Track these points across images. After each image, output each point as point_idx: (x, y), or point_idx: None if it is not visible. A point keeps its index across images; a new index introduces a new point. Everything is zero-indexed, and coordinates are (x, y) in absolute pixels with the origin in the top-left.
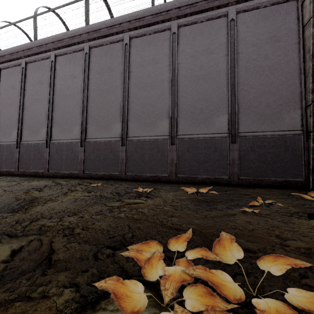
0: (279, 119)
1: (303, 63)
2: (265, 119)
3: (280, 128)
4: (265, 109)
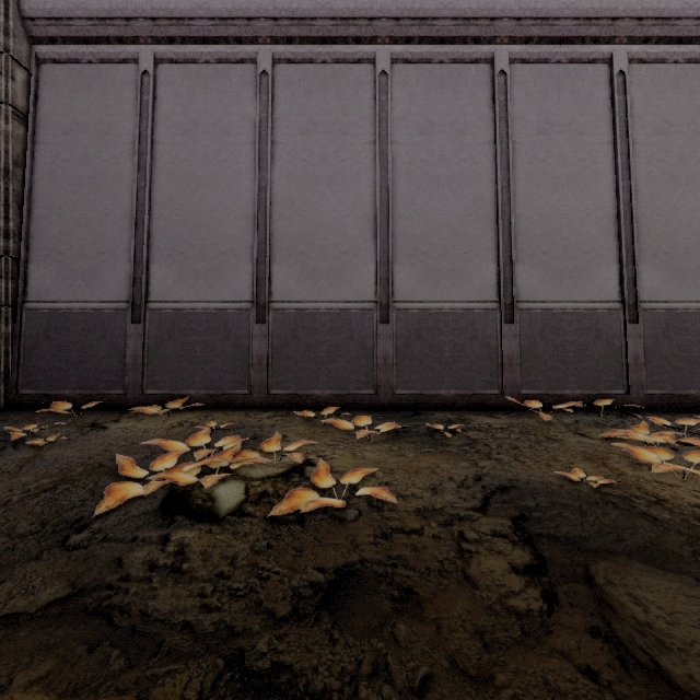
0: None
1: None
2: None
3: None
4: None
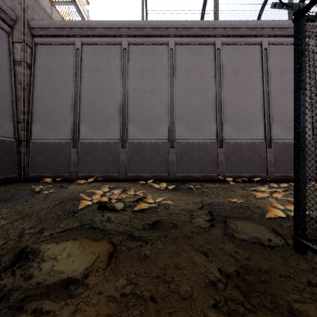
0: (0, 127)
1: (15, 88)
2: None
3: (1, 134)
4: None
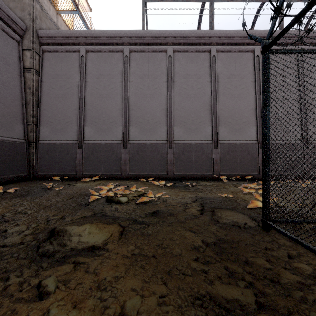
0: (12, 129)
1: (24, 93)
2: (3, 126)
3: (13, 136)
4: (2, 117)
